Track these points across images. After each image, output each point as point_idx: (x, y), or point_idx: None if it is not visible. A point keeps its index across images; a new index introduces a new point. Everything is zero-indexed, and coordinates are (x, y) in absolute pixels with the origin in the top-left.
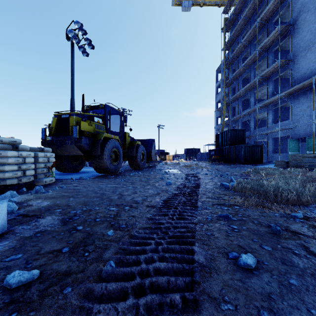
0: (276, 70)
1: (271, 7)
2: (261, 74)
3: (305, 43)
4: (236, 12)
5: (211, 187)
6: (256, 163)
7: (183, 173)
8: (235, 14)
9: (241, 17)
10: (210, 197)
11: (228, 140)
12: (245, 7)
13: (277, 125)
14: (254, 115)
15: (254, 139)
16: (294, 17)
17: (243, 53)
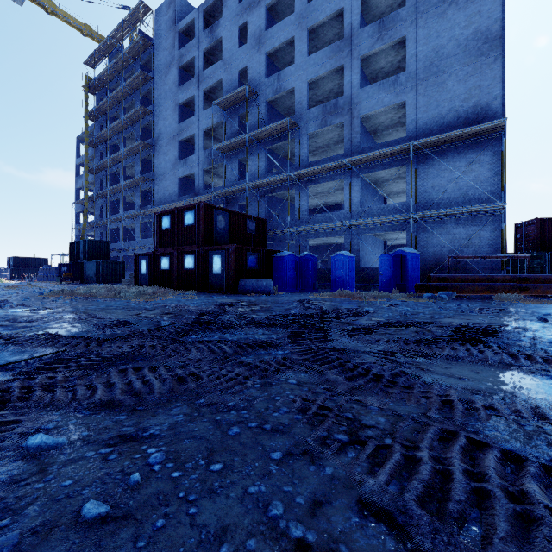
0: (142, 182)
1: (136, 113)
2: (127, 181)
3: (162, 170)
4: (104, 80)
5: (30, 295)
6: (118, 282)
7: (6, 292)
8: (103, 82)
9: (110, 90)
10: (25, 297)
11: (86, 253)
12: (115, 82)
13: (144, 241)
14: (124, 224)
15: (124, 254)
16: (155, 138)
17: (113, 140)
